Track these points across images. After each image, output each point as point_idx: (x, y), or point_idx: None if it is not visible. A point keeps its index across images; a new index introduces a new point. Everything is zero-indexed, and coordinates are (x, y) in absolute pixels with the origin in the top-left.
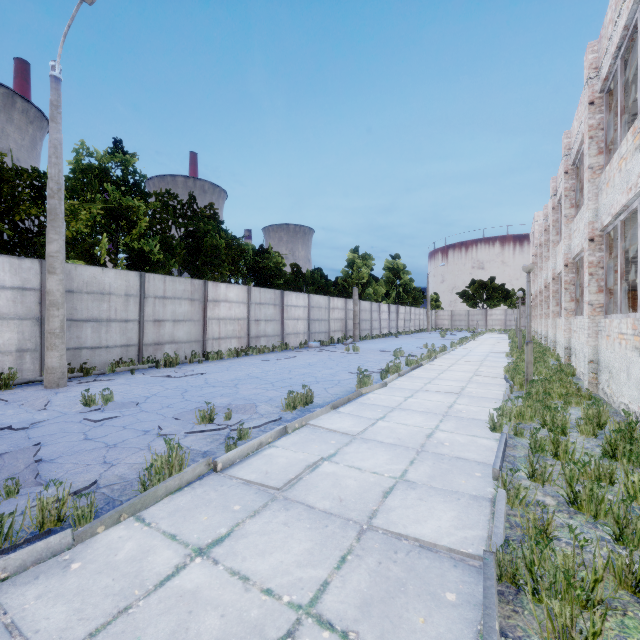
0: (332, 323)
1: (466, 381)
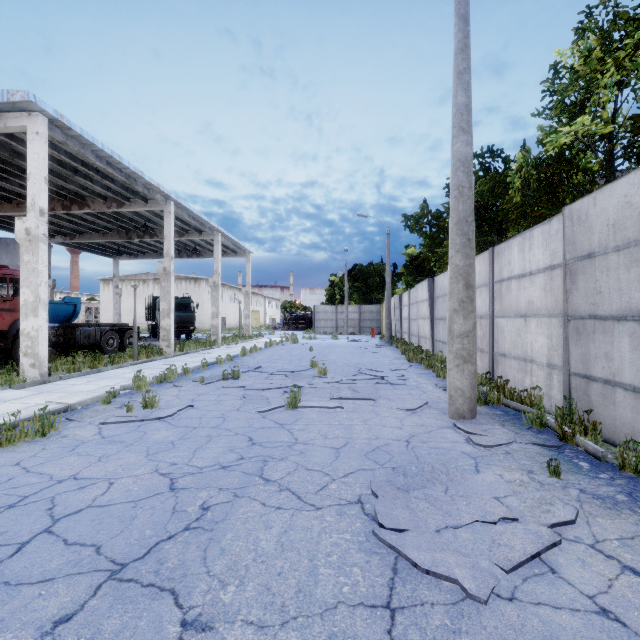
0: None
1: None
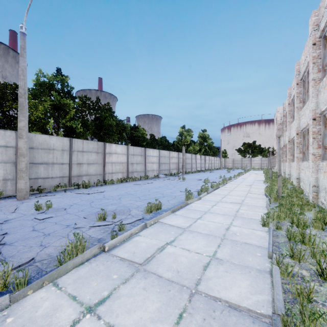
0: (171, 165)
1: (244, 196)
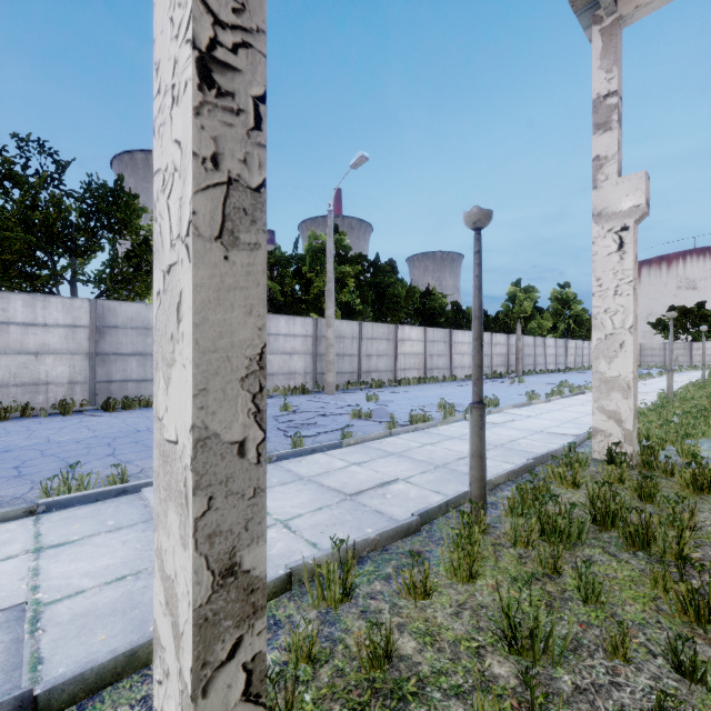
0: (494, 358)
1: None
